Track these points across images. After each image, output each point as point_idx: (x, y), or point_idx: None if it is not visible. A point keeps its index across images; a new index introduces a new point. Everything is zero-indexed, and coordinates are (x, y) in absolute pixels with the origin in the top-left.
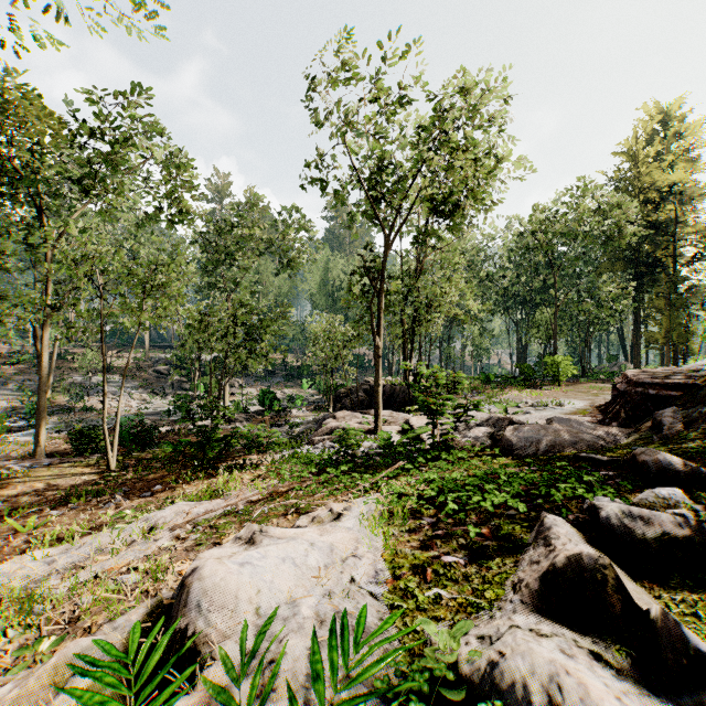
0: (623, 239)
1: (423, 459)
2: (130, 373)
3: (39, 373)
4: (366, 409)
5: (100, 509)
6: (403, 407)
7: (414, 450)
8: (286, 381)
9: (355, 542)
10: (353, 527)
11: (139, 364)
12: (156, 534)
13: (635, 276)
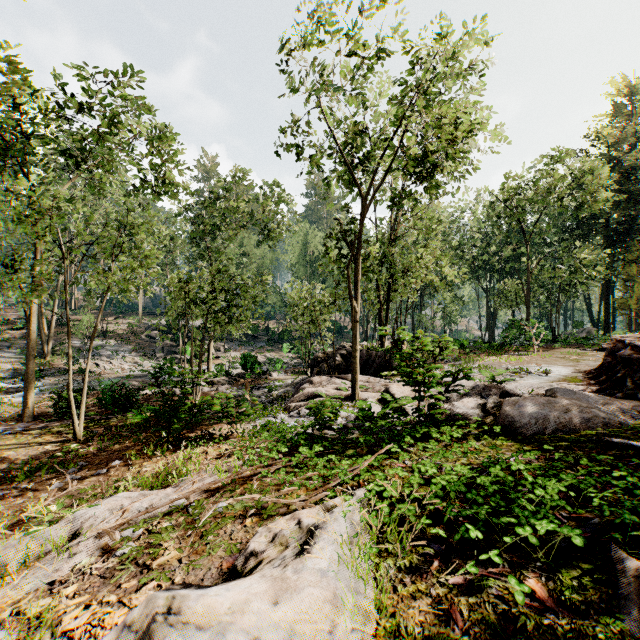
0: (597, 206)
1: (411, 439)
2: (125, 338)
3: (27, 337)
4: (343, 374)
5: (45, 490)
6: (379, 372)
7: (397, 424)
8: (267, 345)
9: (332, 602)
10: (328, 569)
11: (133, 330)
12: (71, 548)
13: (606, 244)
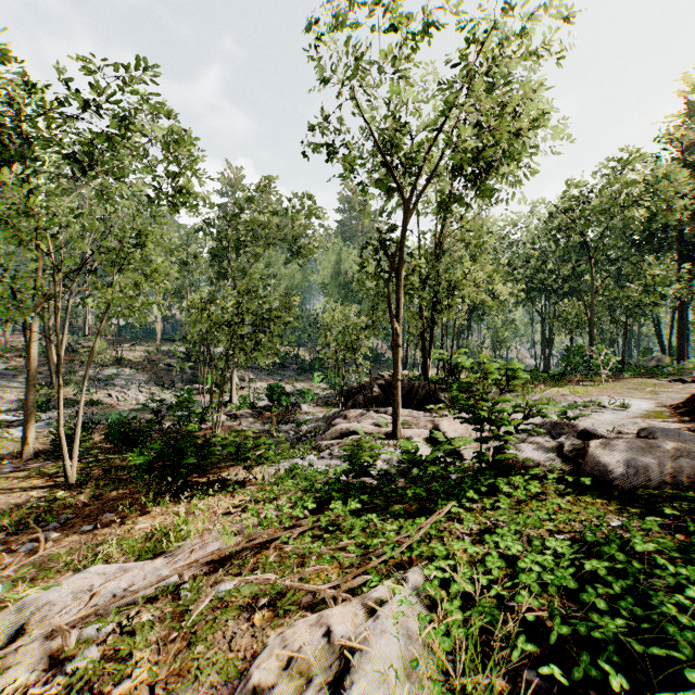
0: (673, 216)
1: (474, 493)
2: (141, 366)
3: (27, 365)
4: (381, 407)
5: (13, 553)
6: (422, 405)
7: (453, 472)
8: (297, 374)
9: None
10: None
11: (150, 357)
12: (2, 660)
13: (680, 260)
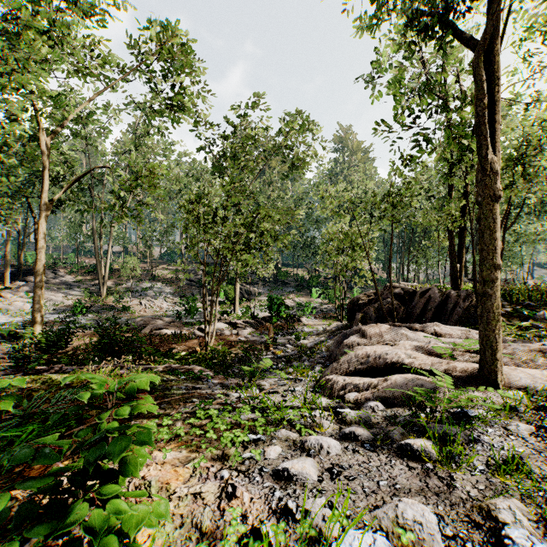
0: None
1: None
2: (170, 281)
3: (34, 267)
4: (401, 322)
5: None
6: (465, 321)
7: None
8: (296, 290)
9: None
10: None
11: (178, 274)
12: None
13: None
